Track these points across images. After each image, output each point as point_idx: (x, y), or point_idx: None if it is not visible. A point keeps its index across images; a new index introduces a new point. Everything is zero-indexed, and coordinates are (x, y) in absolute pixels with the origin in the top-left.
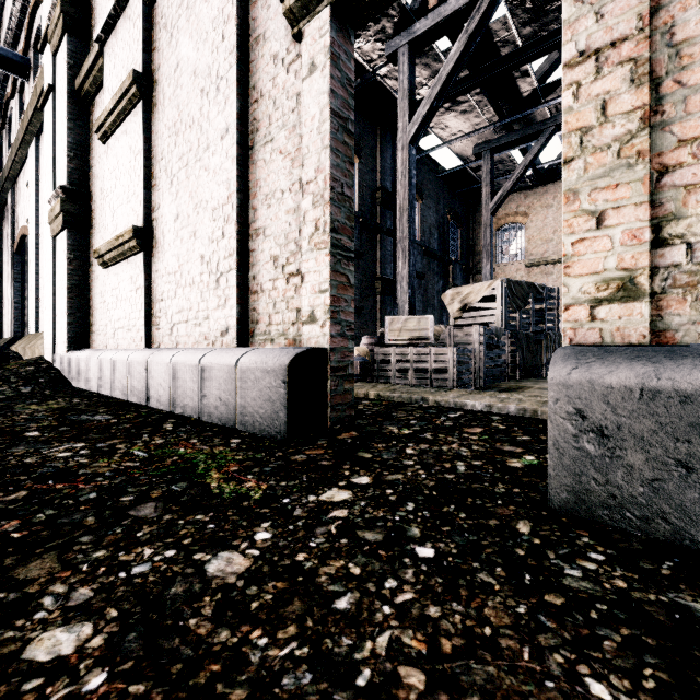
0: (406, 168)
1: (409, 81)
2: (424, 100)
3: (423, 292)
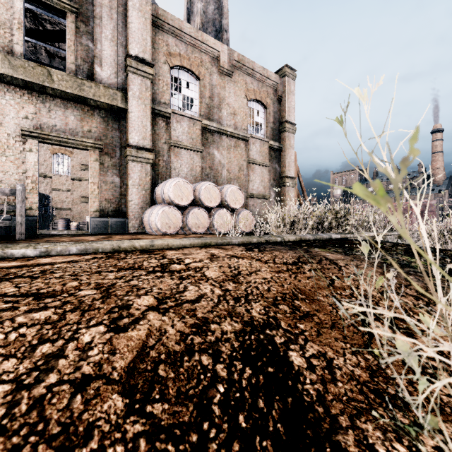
0: None
1: None
2: None
3: None
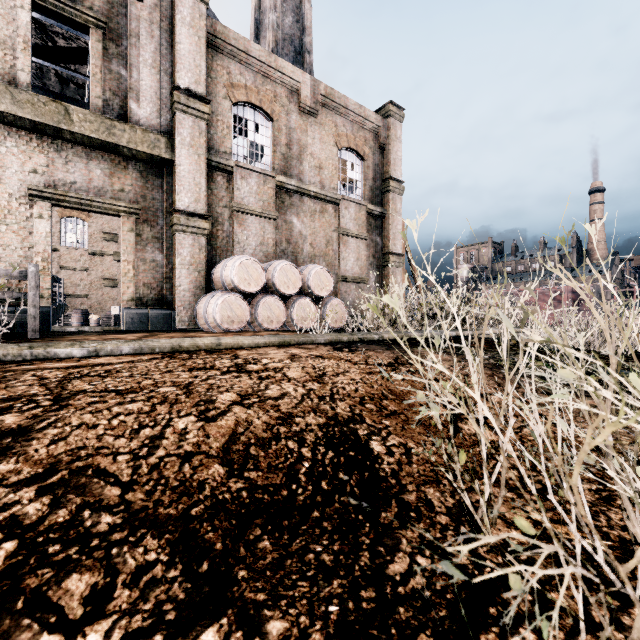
0: None
1: None
2: None
3: None
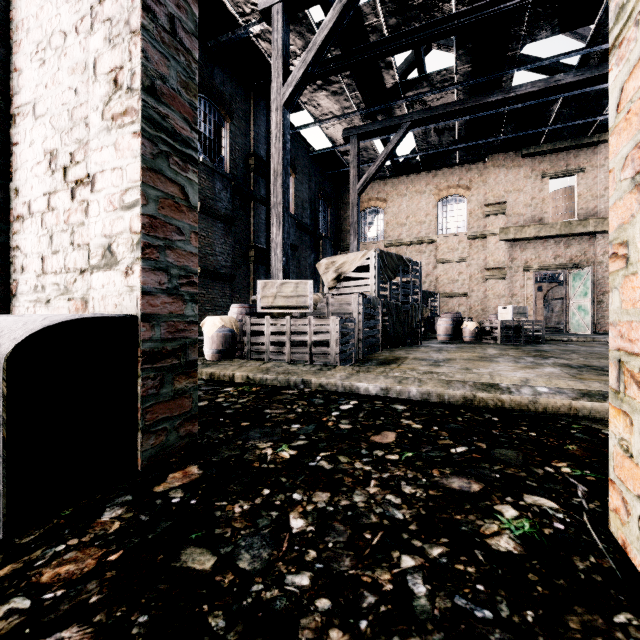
0: (280, 131)
1: (284, 41)
2: (299, 63)
3: (296, 264)
